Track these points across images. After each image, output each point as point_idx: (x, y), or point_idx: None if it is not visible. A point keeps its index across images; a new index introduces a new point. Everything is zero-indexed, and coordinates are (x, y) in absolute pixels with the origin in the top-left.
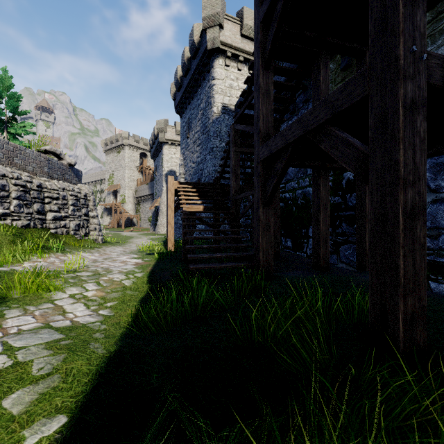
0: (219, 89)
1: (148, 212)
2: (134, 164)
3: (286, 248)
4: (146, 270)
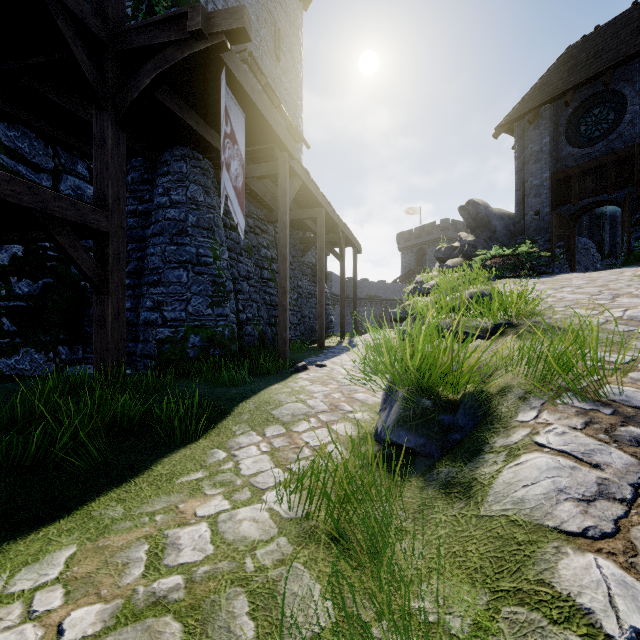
0: None
1: None
2: None
3: None
4: None
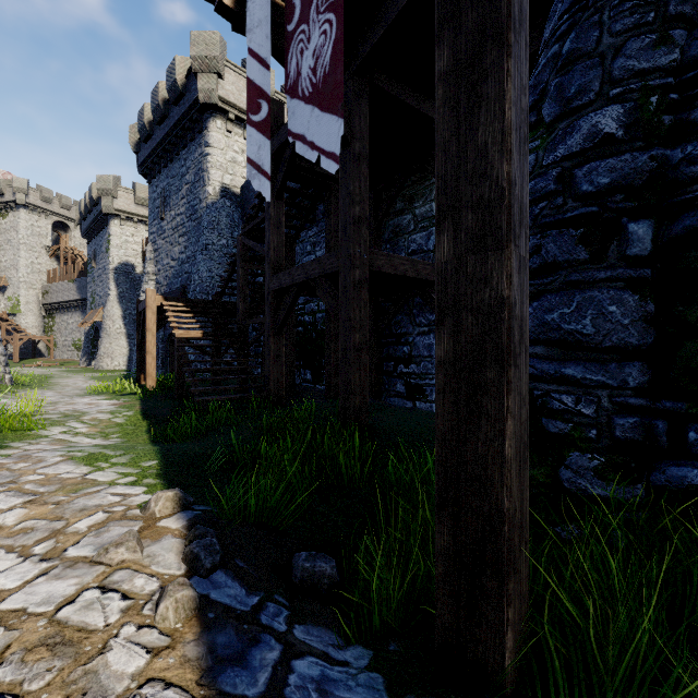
0: (217, 162)
1: (72, 332)
2: (40, 242)
3: (305, 381)
4: (135, 408)
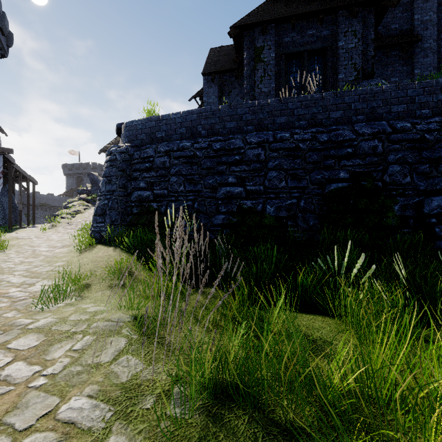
0: None
1: None
2: None
3: None
4: None
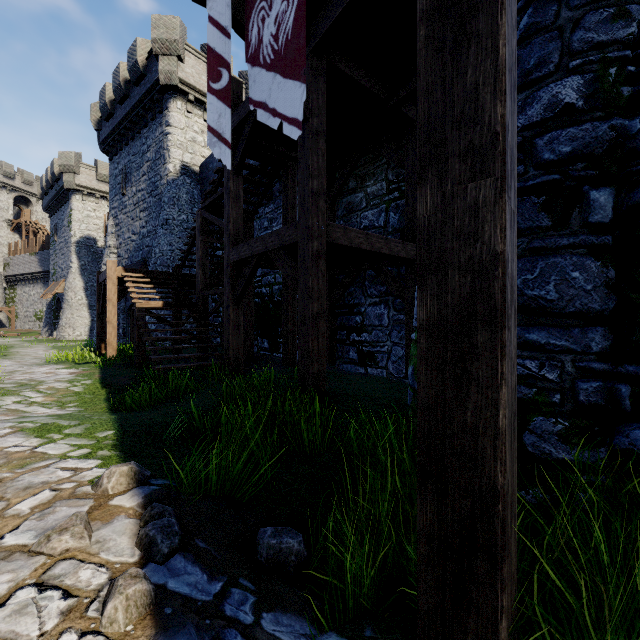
0: (177, 140)
1: (34, 303)
2: (1, 215)
3: (262, 349)
4: (94, 377)
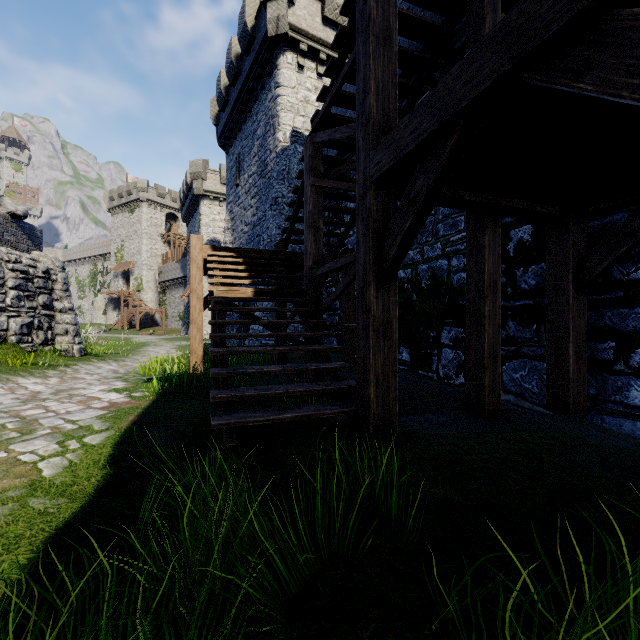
0: (287, 102)
1: (178, 305)
2: (156, 231)
3: (399, 363)
4: (120, 423)
